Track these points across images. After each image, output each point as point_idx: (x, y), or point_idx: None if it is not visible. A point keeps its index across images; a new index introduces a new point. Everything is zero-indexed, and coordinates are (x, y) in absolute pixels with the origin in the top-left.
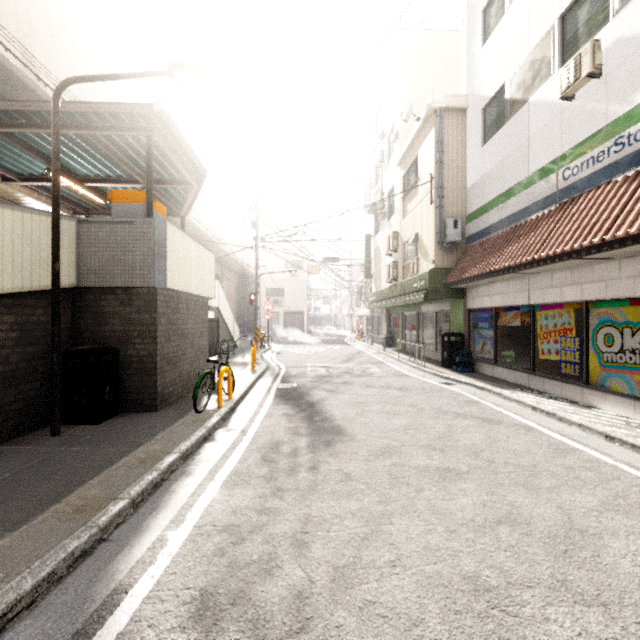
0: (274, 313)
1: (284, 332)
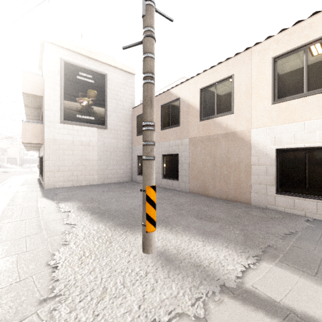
0: (2, 158)
1: (7, 165)
